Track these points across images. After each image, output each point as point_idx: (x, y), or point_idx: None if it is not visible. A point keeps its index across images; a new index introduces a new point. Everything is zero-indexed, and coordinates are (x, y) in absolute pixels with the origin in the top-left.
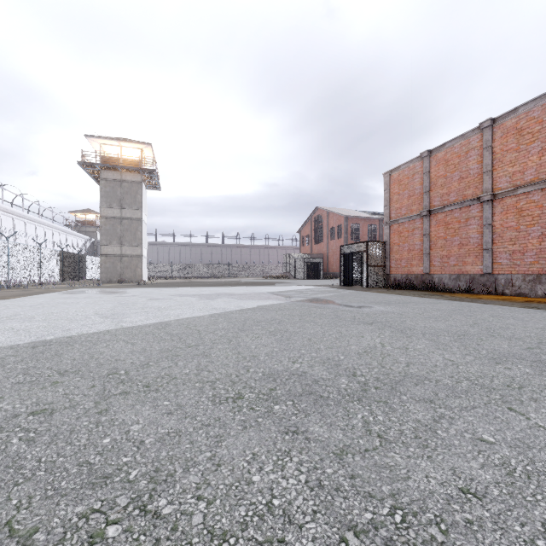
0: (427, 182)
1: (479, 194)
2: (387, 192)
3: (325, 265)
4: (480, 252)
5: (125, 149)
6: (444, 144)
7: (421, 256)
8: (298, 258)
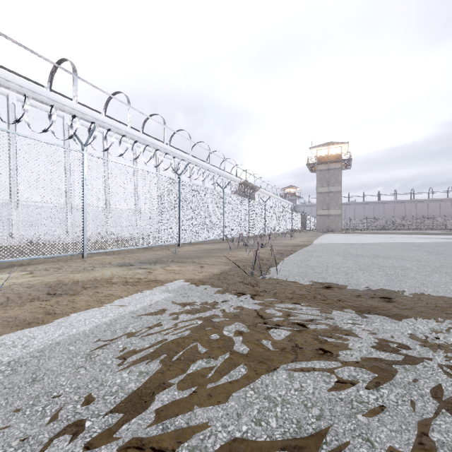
0: None
1: None
2: None
3: None
4: None
5: (330, 149)
6: None
7: None
8: None
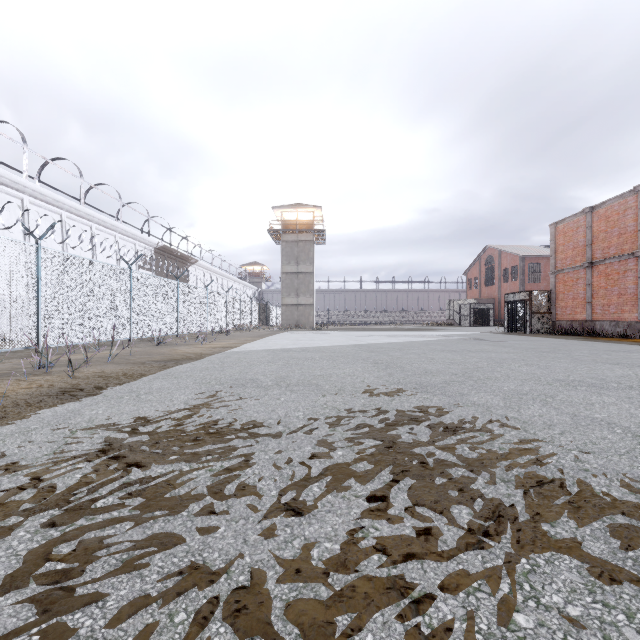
0: (590, 236)
1: (635, 249)
2: (553, 243)
3: (497, 311)
4: (636, 302)
5: (300, 213)
6: (604, 202)
7: (585, 304)
8: (463, 303)
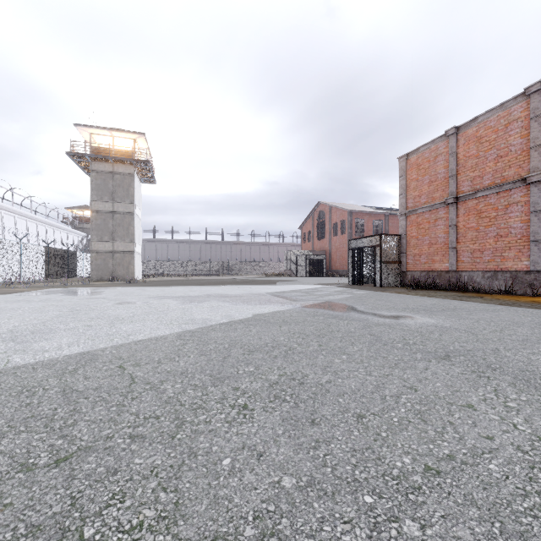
0: (454, 165)
1: (524, 174)
2: (403, 178)
3: (328, 262)
4: (525, 245)
5: (118, 140)
6: (475, 118)
7: (446, 250)
8: (299, 254)
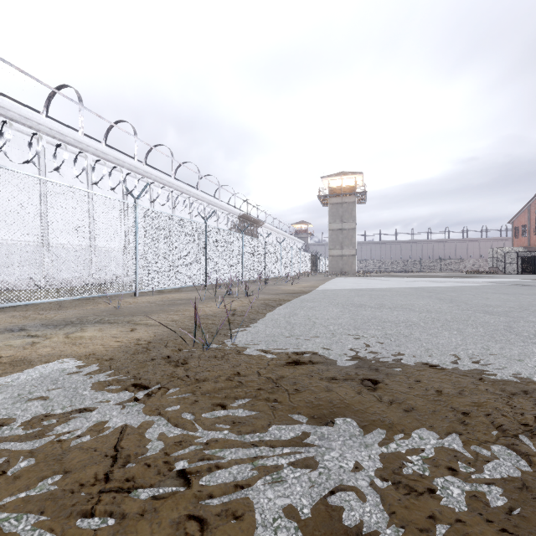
0: None
1: None
2: None
3: None
4: None
5: (344, 180)
6: None
7: None
8: (508, 252)
